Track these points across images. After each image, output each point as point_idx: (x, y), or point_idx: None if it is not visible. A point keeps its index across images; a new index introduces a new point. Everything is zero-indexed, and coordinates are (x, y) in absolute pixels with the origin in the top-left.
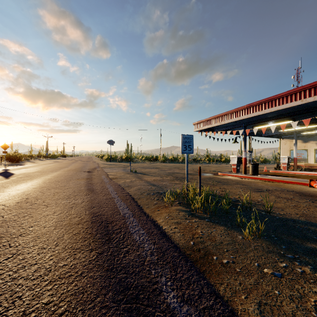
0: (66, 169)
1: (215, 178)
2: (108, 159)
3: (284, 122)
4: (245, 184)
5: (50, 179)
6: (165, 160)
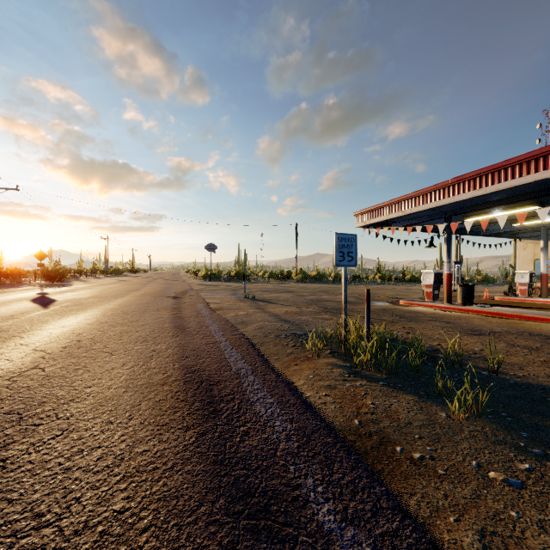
0: (138, 292)
1: (394, 310)
2: (206, 276)
3: (522, 208)
4: (449, 321)
5: (114, 309)
6: (304, 278)
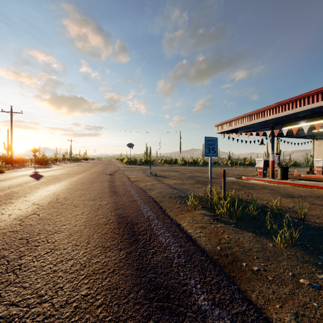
0: (89, 171)
1: (239, 182)
2: (127, 162)
3: (318, 121)
4: (273, 189)
5: (76, 181)
6: (185, 163)
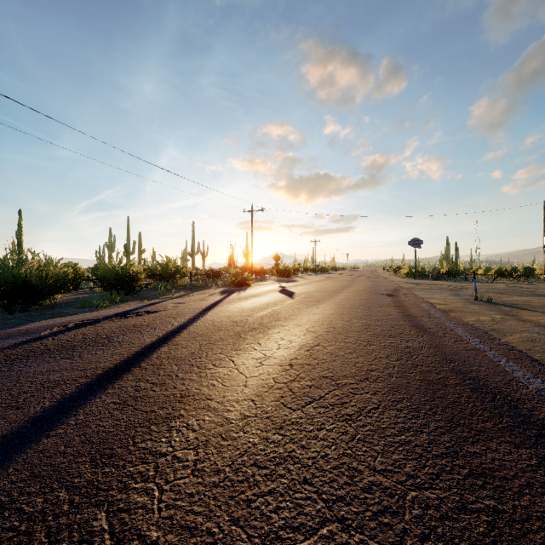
0: (351, 289)
1: None
2: (410, 273)
3: None
4: None
5: (341, 302)
6: None
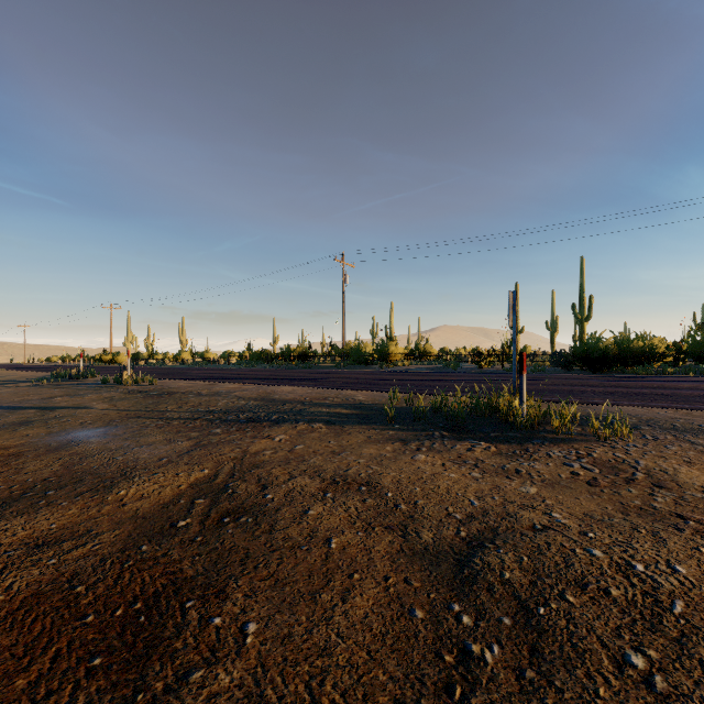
0: None
1: None
2: None
3: None
4: None
5: None
6: None
